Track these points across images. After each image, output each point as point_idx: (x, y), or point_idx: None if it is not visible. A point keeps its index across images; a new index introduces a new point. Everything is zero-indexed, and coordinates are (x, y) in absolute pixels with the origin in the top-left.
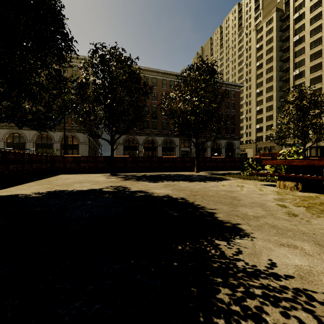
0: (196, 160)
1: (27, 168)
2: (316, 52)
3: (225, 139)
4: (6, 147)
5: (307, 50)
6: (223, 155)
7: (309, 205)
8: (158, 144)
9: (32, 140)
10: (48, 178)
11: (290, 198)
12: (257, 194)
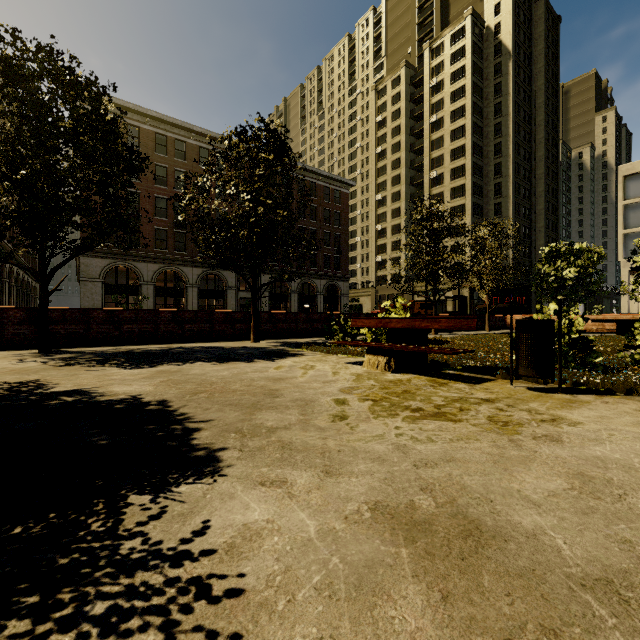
0: (253, 317)
1: None
2: (458, 147)
3: (324, 279)
4: None
5: (447, 142)
6: (319, 307)
7: (382, 397)
8: (188, 283)
9: None
10: None
11: (368, 385)
12: (323, 381)
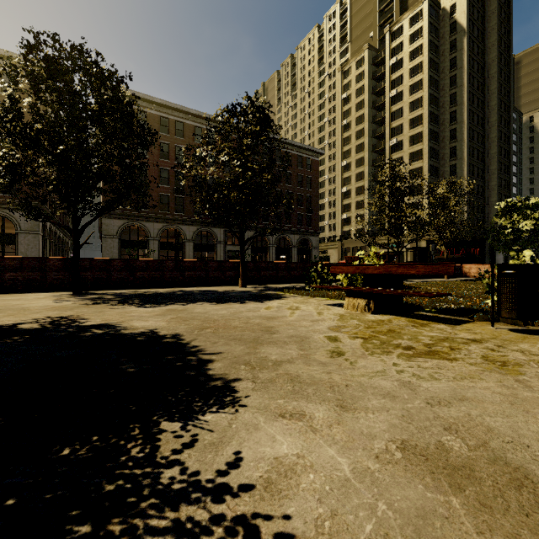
0: (241, 266)
1: None
2: (416, 117)
3: (297, 234)
4: None
5: (406, 113)
6: (294, 258)
7: (370, 335)
8: (186, 238)
9: None
10: None
11: (353, 324)
12: (310, 320)
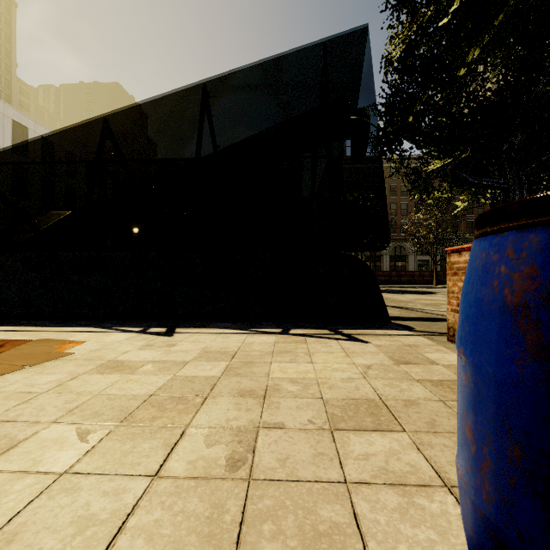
0: (435, 274)
1: None
2: None
3: None
4: None
5: None
6: None
7: None
8: (383, 252)
9: None
10: None
11: None
12: None
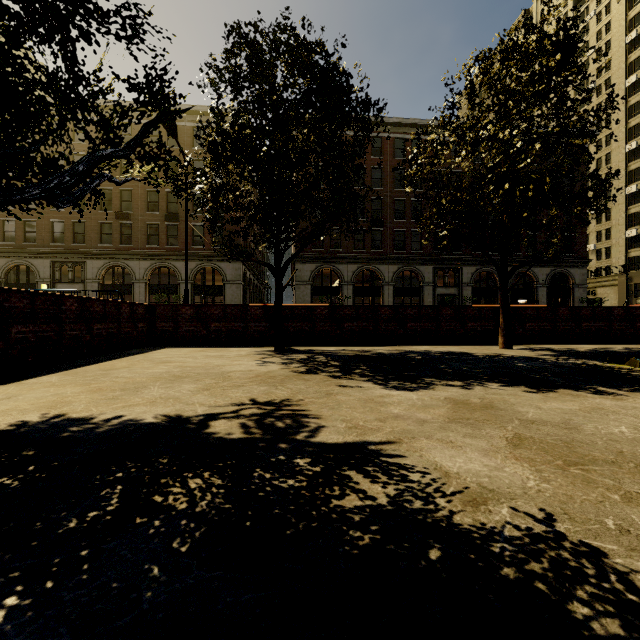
0: (502, 313)
1: (74, 334)
2: None
3: (547, 267)
4: (102, 293)
5: None
6: (540, 303)
7: None
8: (384, 281)
9: (143, 280)
10: (122, 358)
11: None
12: None
